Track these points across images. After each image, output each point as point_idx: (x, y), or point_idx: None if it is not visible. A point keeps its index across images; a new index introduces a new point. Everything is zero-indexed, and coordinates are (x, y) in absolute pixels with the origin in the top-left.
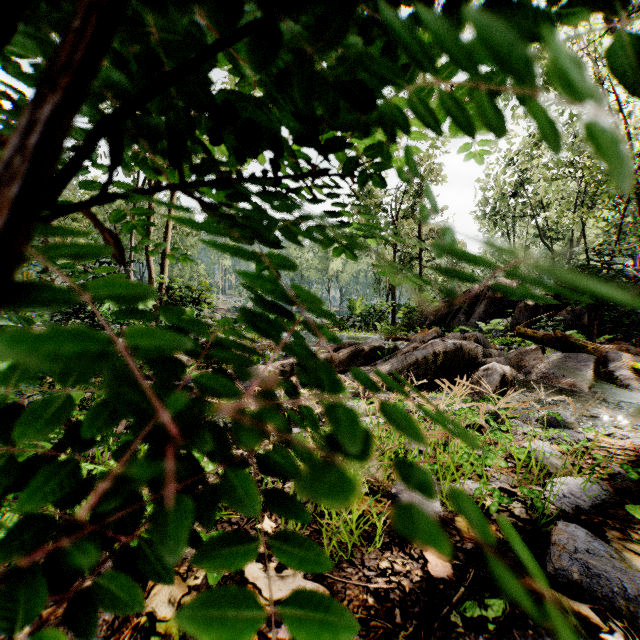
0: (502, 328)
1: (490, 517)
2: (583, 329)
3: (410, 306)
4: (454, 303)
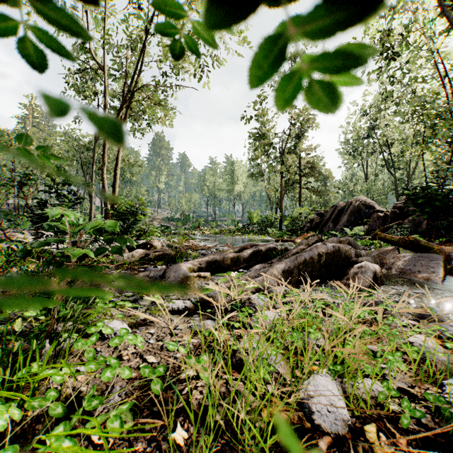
0: (362, 233)
1: (397, 424)
2: (422, 234)
3: (293, 217)
4: (325, 214)
